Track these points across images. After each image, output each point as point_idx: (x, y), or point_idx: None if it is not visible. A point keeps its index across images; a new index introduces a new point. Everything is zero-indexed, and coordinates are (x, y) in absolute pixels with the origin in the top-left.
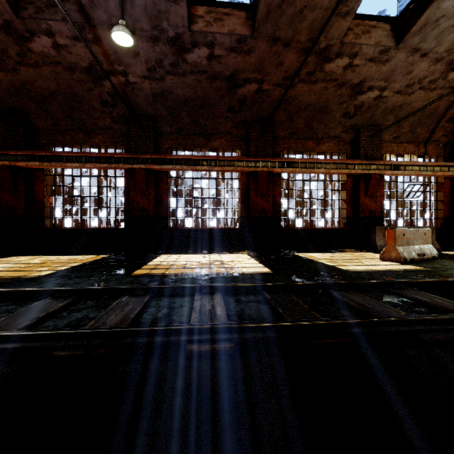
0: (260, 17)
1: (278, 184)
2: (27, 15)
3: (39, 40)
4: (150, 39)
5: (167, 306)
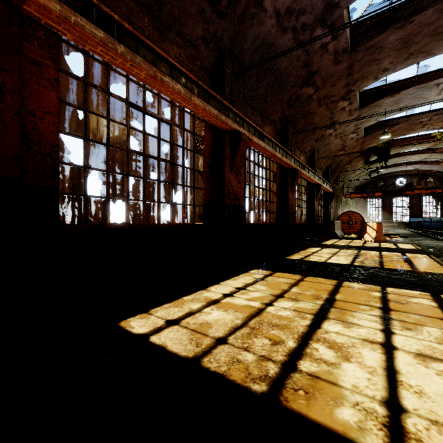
0: (367, 45)
1: None
2: None
3: None
4: None
5: None
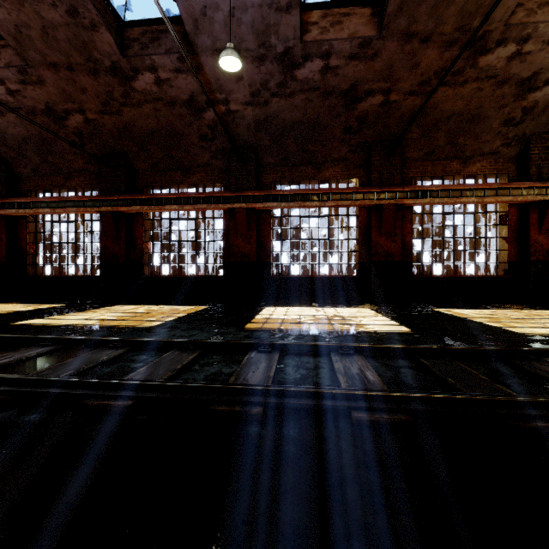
0: (391, 11)
1: (408, 220)
2: (132, 53)
3: (142, 78)
4: (255, 59)
5: (302, 366)
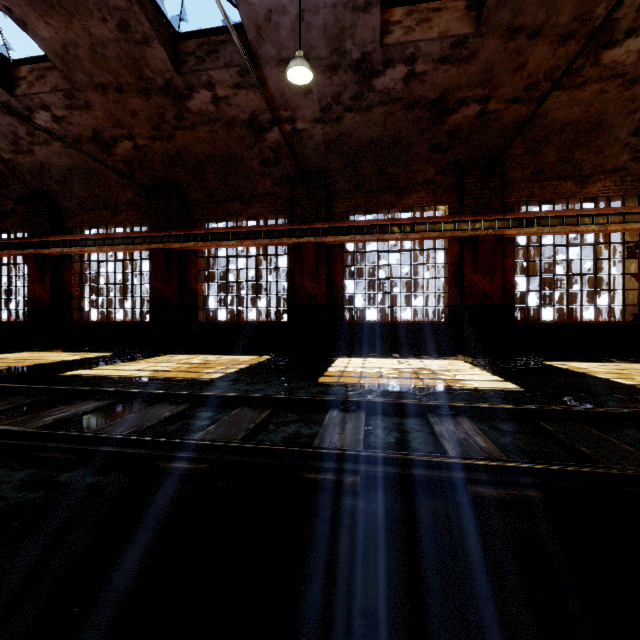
0: (492, 2)
1: (510, 254)
2: (187, 69)
3: (198, 97)
4: (326, 68)
5: (395, 429)
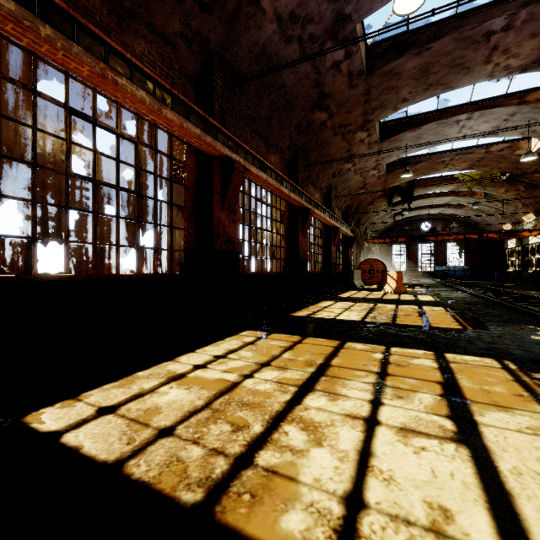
0: (384, 70)
1: None
2: None
3: None
4: None
5: None
